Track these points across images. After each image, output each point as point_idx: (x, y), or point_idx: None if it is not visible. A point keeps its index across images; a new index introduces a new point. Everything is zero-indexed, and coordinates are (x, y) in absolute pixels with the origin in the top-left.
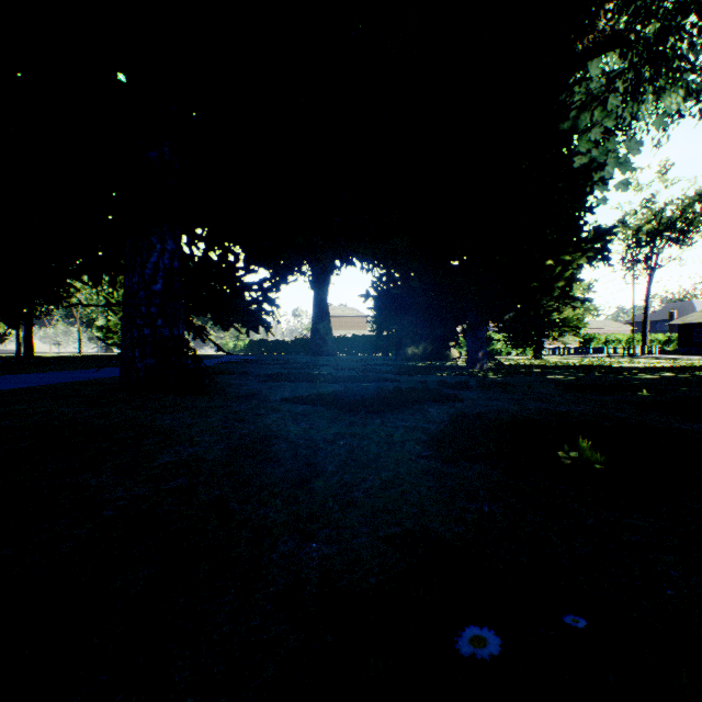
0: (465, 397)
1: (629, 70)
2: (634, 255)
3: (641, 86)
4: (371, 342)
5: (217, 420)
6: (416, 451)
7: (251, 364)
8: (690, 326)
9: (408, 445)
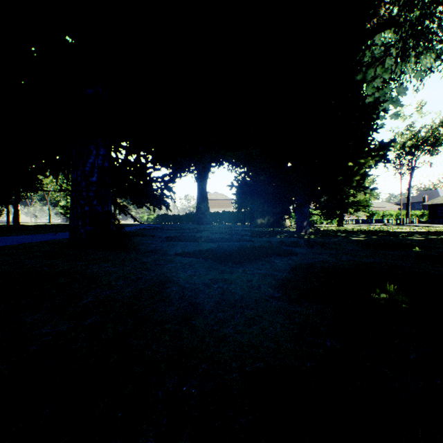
0: (298, 252)
1: (399, 42)
2: (401, 160)
3: (407, 51)
4: (234, 216)
5: (130, 269)
6: (269, 293)
7: (157, 230)
8: (436, 205)
9: (263, 288)
